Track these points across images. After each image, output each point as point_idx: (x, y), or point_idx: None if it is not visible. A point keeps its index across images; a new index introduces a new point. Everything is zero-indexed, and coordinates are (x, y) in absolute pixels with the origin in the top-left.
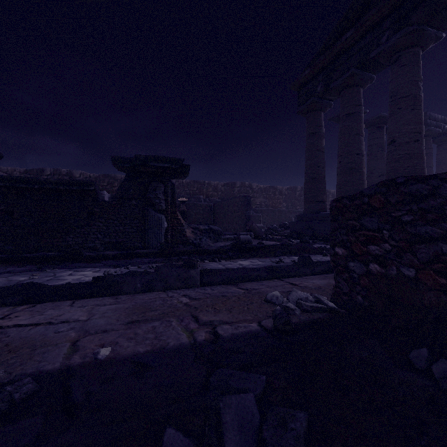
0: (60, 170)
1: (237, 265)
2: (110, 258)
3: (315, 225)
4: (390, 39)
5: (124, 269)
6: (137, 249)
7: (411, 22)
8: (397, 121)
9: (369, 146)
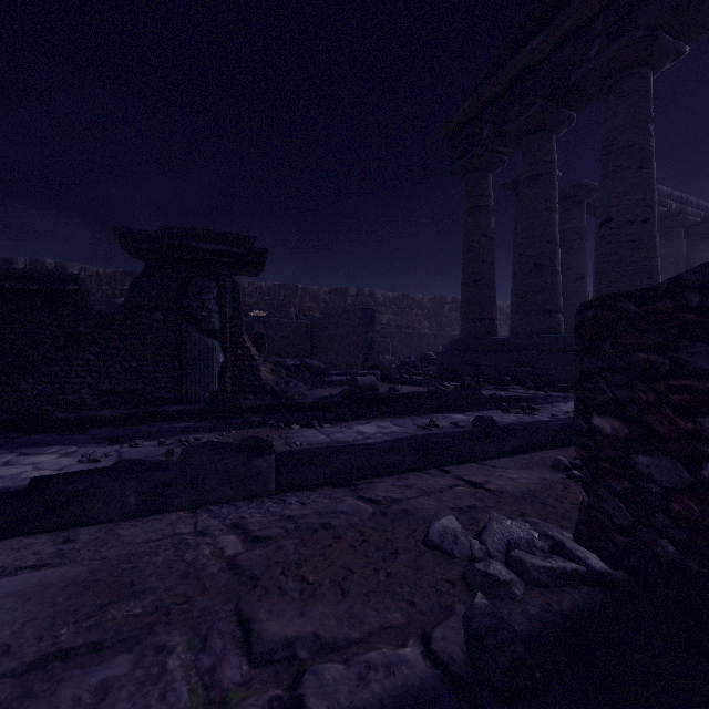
0: (43, 261)
1: (353, 433)
2: (107, 422)
3: (479, 358)
4: (604, 51)
5: (128, 449)
6: (165, 404)
7: (637, 23)
8: (615, 186)
9: (562, 231)
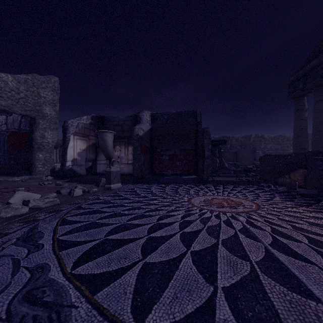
0: None
1: None
2: None
3: None
4: None
5: None
6: None
7: None
8: None
9: None
